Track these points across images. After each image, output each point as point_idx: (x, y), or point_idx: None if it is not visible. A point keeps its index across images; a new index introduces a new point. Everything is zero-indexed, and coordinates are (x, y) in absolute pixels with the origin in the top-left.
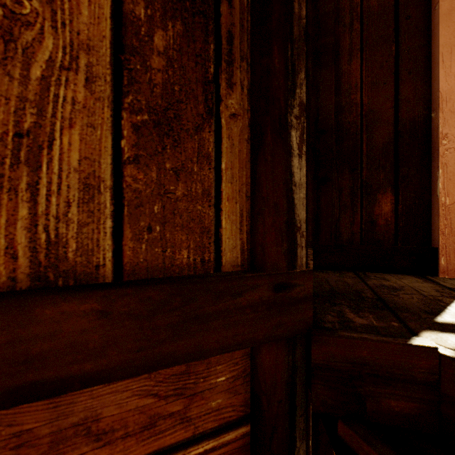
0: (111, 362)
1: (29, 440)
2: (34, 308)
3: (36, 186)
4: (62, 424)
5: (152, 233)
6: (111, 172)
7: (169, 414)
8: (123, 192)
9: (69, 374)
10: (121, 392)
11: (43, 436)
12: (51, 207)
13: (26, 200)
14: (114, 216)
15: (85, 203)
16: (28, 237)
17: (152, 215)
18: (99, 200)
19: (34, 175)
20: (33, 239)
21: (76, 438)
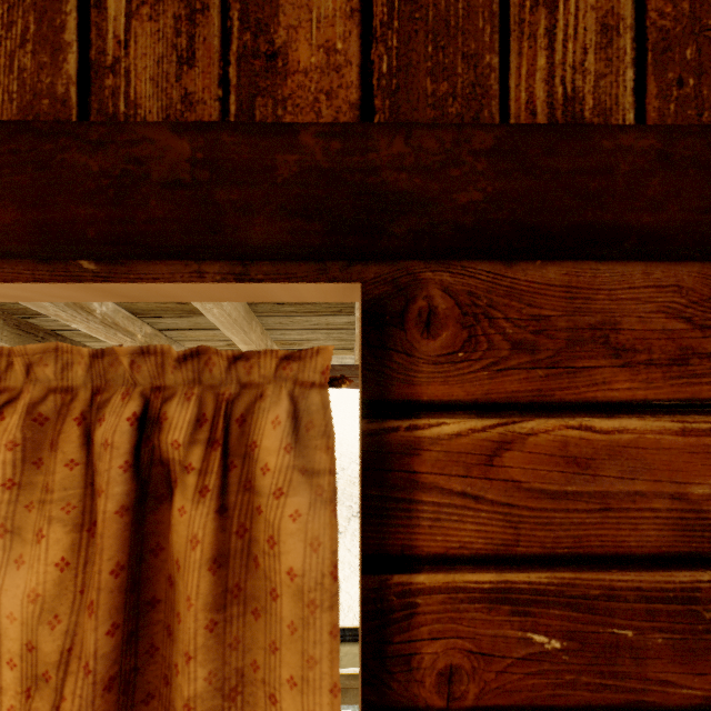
0: (671, 221)
1: (546, 329)
2: (591, 137)
3: (552, 31)
4: (577, 322)
5: (683, 89)
6: (631, 7)
7: (706, 355)
8: (645, 33)
9: (625, 223)
10: (643, 303)
11: (558, 329)
12: (567, 56)
13: (543, 49)
14: (634, 66)
15: (602, 50)
16: (545, 92)
17: (683, 63)
18: (617, 45)
19: (551, 18)
20: (550, 94)
21: (592, 345)
